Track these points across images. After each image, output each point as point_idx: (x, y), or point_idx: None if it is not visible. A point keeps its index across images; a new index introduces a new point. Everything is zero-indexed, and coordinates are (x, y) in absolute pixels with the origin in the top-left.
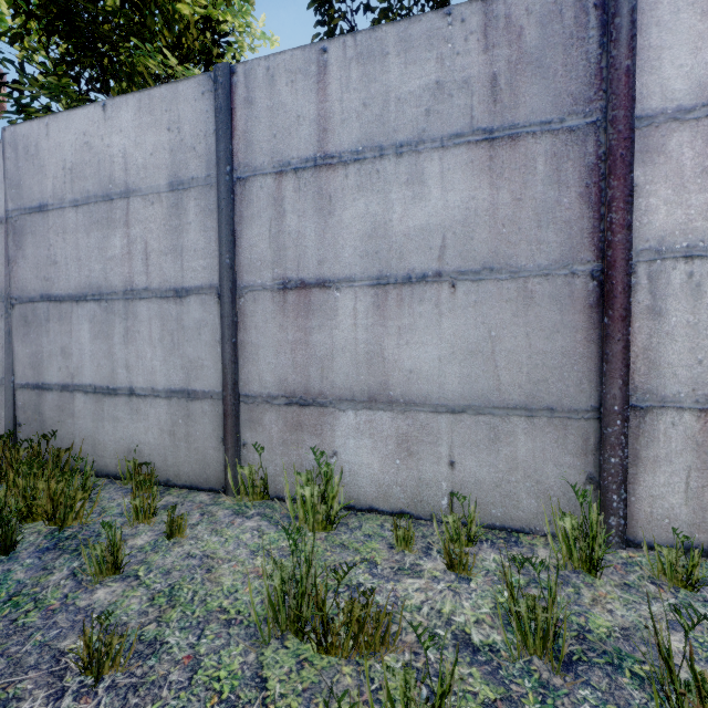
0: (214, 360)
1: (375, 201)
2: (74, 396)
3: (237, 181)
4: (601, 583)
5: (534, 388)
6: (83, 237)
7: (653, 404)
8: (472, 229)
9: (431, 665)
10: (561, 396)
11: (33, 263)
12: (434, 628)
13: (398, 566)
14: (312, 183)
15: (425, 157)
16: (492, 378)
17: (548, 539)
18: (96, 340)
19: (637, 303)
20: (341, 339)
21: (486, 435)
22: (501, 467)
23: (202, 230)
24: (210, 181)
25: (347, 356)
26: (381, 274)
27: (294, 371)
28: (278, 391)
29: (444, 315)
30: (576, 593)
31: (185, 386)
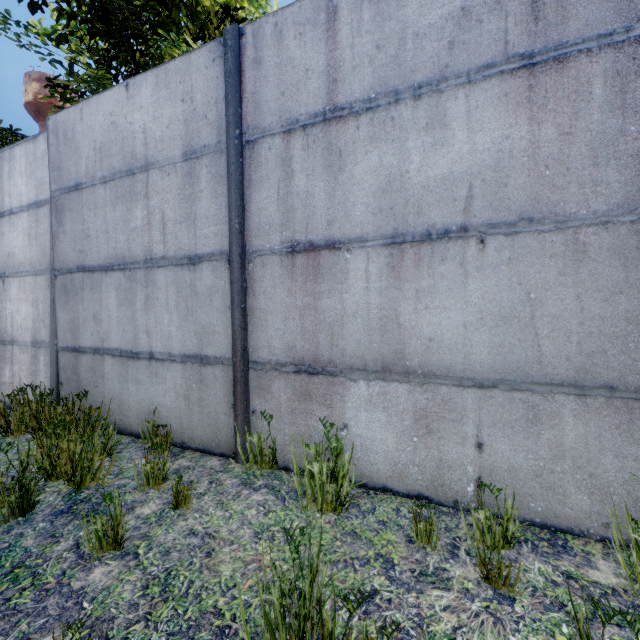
0: (224, 325)
1: (390, 152)
2: (104, 359)
3: (246, 145)
4: None
5: (588, 362)
6: (110, 211)
7: None
8: (506, 174)
9: None
10: (625, 372)
11: (71, 238)
12: None
13: (420, 570)
14: (321, 138)
15: (448, 96)
16: (531, 349)
17: (606, 546)
18: (122, 307)
19: None
20: (352, 303)
21: (522, 415)
22: (542, 453)
23: (214, 197)
24: (221, 148)
25: (359, 322)
26: (396, 232)
27: (303, 337)
28: (286, 358)
29: (470, 276)
30: None
31: (198, 351)
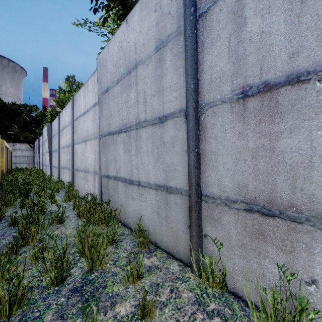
0: (182, 165)
1: None
2: (118, 183)
3: (199, 18)
4: None
5: None
6: (120, 98)
7: None
8: None
9: None
10: None
11: (105, 118)
12: None
13: None
14: None
15: None
16: None
17: None
18: (125, 153)
19: None
20: None
21: None
22: None
23: (175, 70)
24: (179, 30)
25: None
26: None
27: (255, 178)
28: (236, 195)
29: None
30: None
31: (165, 183)
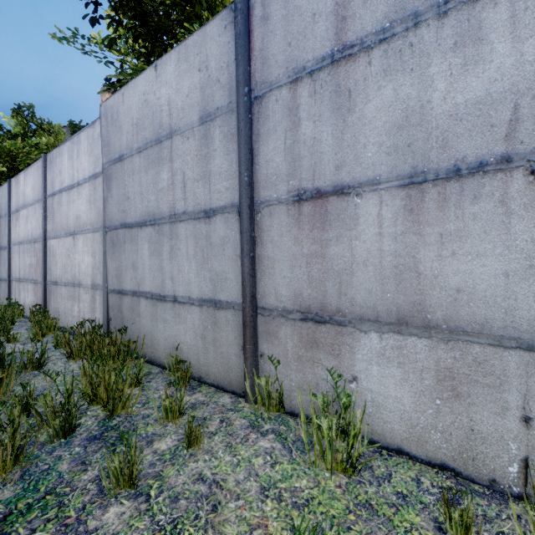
0: (235, 273)
1: (407, 83)
2: (140, 300)
3: (254, 101)
4: None
5: None
6: (144, 175)
7: None
8: None
9: None
10: None
11: (116, 200)
12: None
13: None
14: (329, 82)
15: (483, 5)
16: None
17: None
18: (152, 256)
19: None
20: (362, 250)
21: None
22: None
23: (225, 154)
24: (231, 107)
25: (370, 270)
26: (414, 171)
27: (309, 285)
28: (293, 305)
29: (514, 215)
30: None
31: (212, 296)
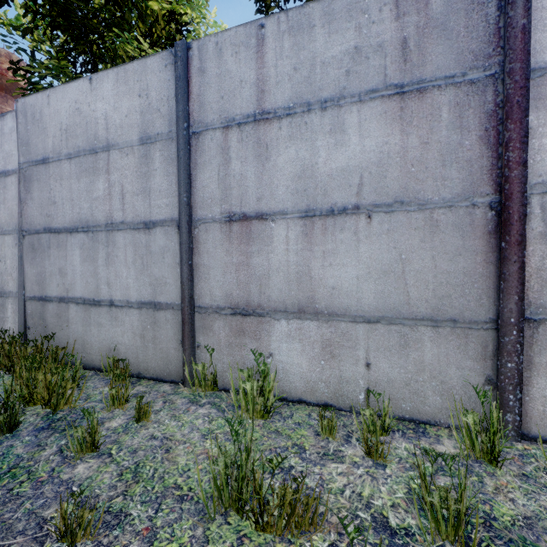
0: (174, 278)
1: (304, 148)
2: (69, 306)
3: (192, 135)
4: (501, 473)
5: (439, 303)
6: (75, 182)
7: (545, 317)
8: (386, 169)
9: (354, 546)
10: (463, 309)
11: (38, 204)
12: (355, 511)
13: (324, 452)
14: (252, 134)
15: (345, 110)
16: (403, 294)
17: (451, 430)
18: (85, 262)
19: (531, 230)
20: (275, 261)
21: (397, 341)
22: (410, 368)
23: (166, 175)
24: (171, 136)
25: (281, 275)
26: (308, 208)
27: (238, 287)
28: (225, 303)
29: (361, 241)
30: (480, 482)
31: (152, 299)
